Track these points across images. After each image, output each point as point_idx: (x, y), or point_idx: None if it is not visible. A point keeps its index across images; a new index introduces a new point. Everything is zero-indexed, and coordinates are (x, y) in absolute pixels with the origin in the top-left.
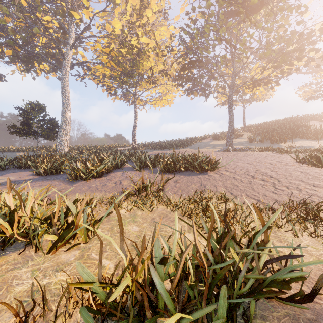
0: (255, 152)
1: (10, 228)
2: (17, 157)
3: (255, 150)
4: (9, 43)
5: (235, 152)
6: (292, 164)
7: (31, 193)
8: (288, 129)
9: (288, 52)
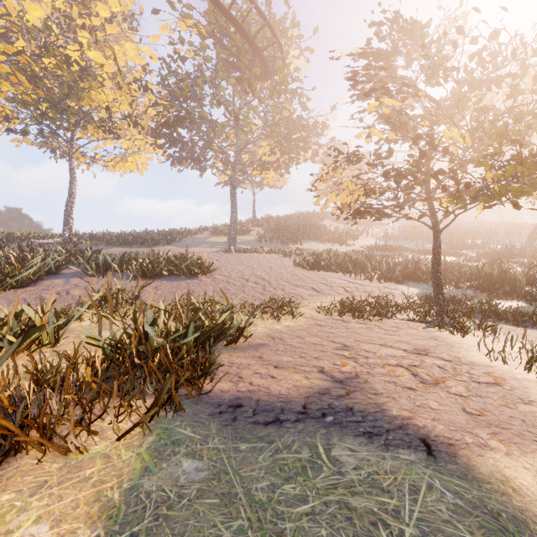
0: (261, 254)
1: None
2: None
3: (261, 252)
4: None
5: (239, 253)
6: (289, 268)
7: None
8: (301, 228)
9: (296, 138)
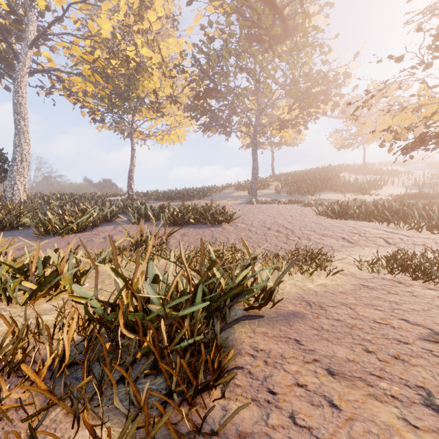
0: (280, 204)
1: None
2: None
3: (280, 203)
4: None
5: (259, 204)
6: (312, 217)
7: None
8: (319, 181)
9: (315, 93)
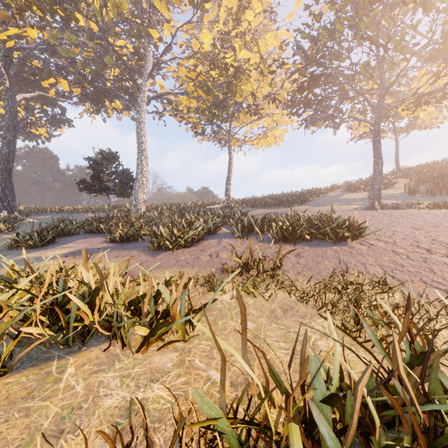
0: (421, 209)
1: (91, 314)
2: (87, 219)
3: (422, 207)
4: (78, 80)
5: (386, 210)
6: None
7: (111, 268)
8: None
9: None
